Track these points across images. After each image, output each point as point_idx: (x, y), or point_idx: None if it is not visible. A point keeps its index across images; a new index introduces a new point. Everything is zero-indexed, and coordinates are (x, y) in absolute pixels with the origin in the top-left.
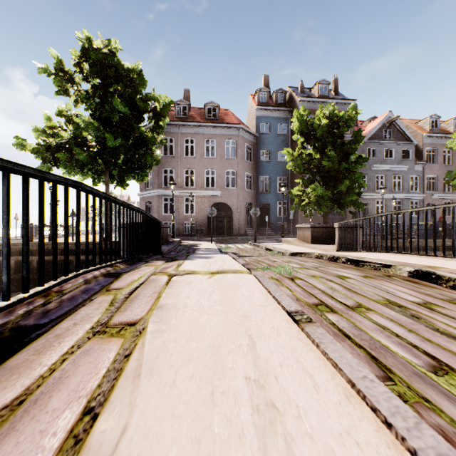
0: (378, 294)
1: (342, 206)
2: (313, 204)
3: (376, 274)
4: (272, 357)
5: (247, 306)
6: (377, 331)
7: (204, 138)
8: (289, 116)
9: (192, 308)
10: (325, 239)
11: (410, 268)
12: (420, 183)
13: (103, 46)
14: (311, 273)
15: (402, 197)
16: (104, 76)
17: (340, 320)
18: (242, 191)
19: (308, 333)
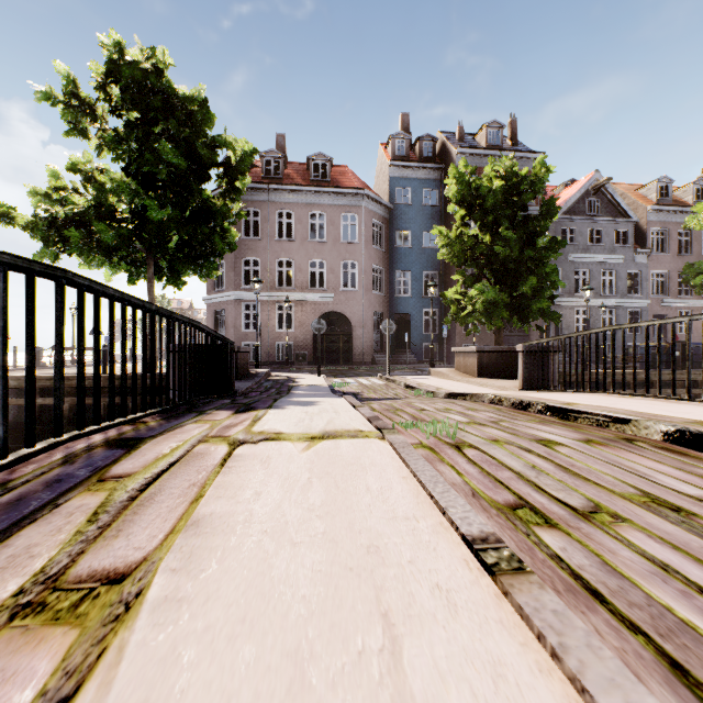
0: (624, 480)
1: (525, 317)
2: (479, 314)
3: (604, 436)
4: (445, 700)
5: (378, 521)
6: (656, 579)
7: (308, 211)
8: (441, 177)
9: (262, 526)
10: (500, 370)
11: (668, 427)
12: (643, 282)
13: (143, 58)
14: (488, 433)
15: (616, 304)
16: (145, 107)
17: (570, 546)
18: (368, 294)
19: (525, 612)
